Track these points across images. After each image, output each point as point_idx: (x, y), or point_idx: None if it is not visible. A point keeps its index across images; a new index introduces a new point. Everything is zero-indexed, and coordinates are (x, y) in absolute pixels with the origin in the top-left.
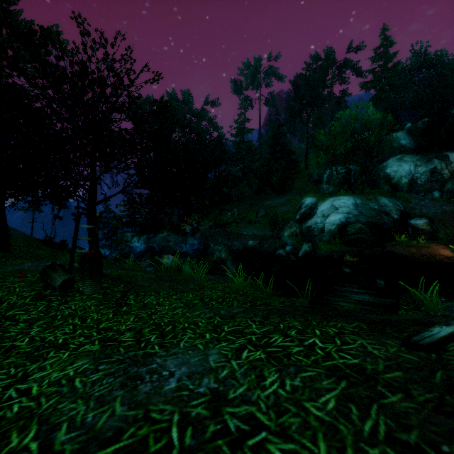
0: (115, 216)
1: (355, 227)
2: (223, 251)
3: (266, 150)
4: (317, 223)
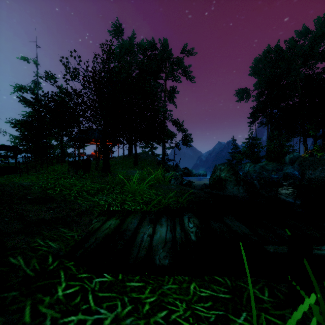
0: (239, 151)
1: None
2: (223, 170)
3: None
4: None
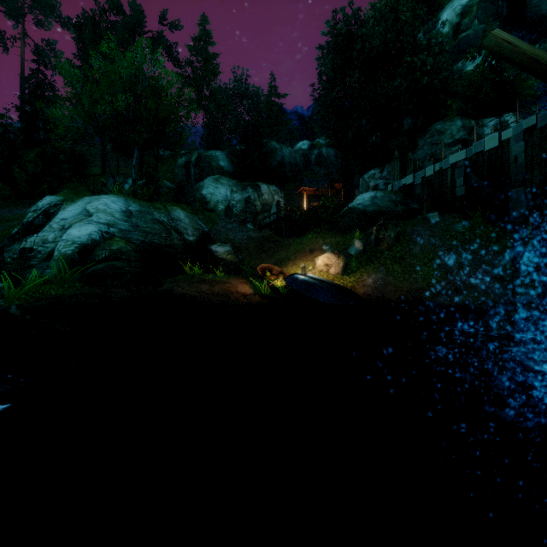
0: None
1: (111, 247)
2: None
3: (6, 115)
4: (45, 242)
